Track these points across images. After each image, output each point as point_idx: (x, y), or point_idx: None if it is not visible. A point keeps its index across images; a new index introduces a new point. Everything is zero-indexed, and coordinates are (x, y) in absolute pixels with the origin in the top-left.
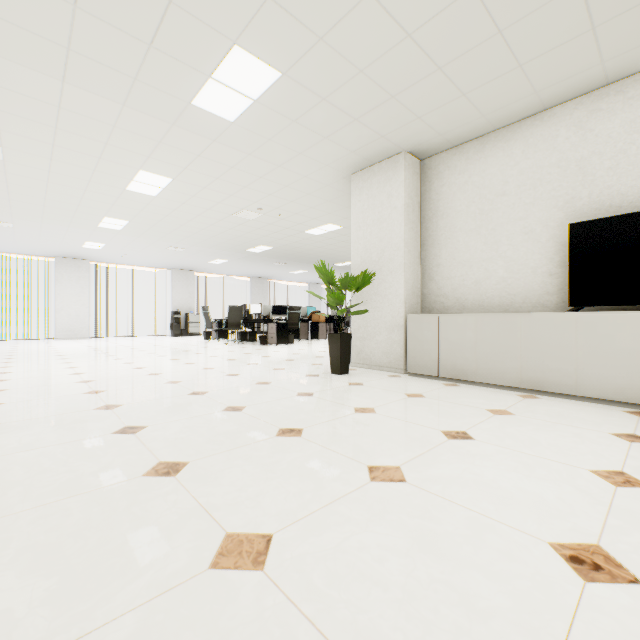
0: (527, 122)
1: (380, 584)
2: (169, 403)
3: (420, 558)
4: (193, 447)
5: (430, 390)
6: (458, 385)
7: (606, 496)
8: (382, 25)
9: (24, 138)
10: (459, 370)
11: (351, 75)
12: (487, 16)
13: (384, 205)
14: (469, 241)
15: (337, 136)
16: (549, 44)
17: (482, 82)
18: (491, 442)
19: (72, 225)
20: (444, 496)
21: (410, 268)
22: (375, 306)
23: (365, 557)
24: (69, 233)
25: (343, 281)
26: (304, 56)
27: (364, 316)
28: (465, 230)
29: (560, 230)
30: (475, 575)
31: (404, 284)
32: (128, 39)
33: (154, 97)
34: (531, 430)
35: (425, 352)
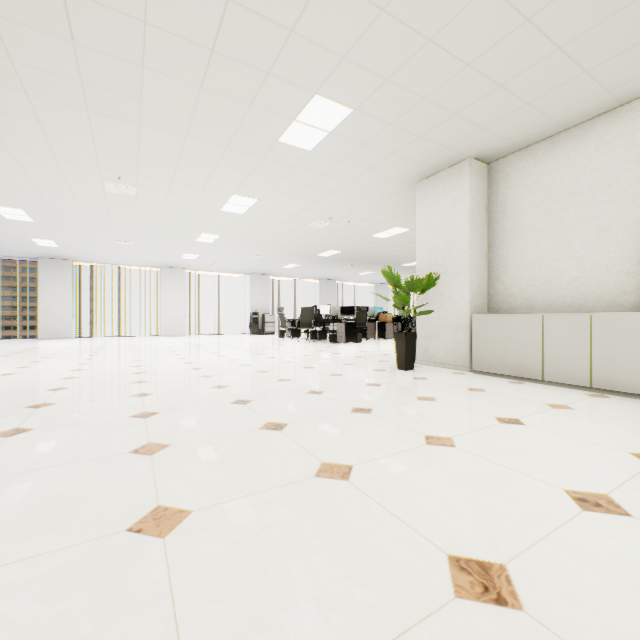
0: (601, 119)
1: (426, 495)
2: (264, 386)
3: (457, 486)
4: (289, 415)
5: (492, 386)
6: (523, 383)
7: (634, 469)
8: (442, 61)
9: (153, 179)
10: (525, 369)
11: (414, 102)
12: (544, 39)
13: (449, 210)
14: (538, 241)
15: (402, 152)
16: (615, 50)
17: (546, 91)
18: (540, 427)
19: (176, 241)
20: (485, 457)
21: (475, 270)
22: (440, 307)
23: (417, 482)
24: (173, 247)
25: (408, 284)
26: (372, 94)
27: (429, 316)
28: (534, 231)
29: (638, 227)
30: (496, 498)
31: (469, 285)
32: (235, 103)
33: (250, 140)
34: (585, 422)
35: (490, 351)
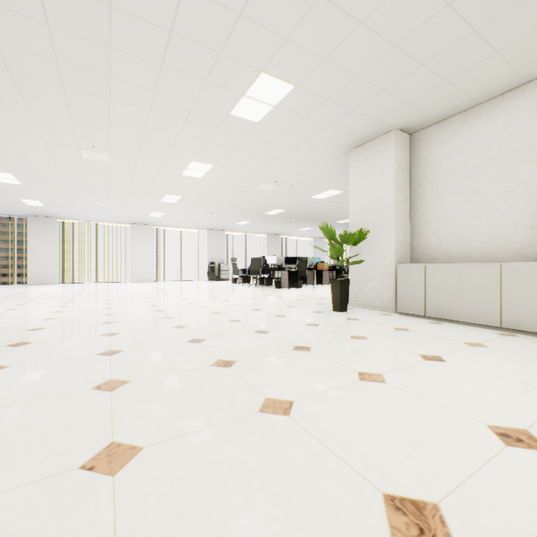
0: (509, 95)
1: (361, 430)
2: (217, 326)
3: (389, 422)
4: (238, 353)
5: (415, 326)
6: (442, 323)
7: None
8: (372, 43)
9: (122, 147)
10: (443, 311)
11: (348, 80)
12: (462, 22)
13: (377, 174)
14: (454, 201)
15: (337, 124)
16: (524, 32)
17: (462, 69)
18: (460, 364)
19: (144, 201)
20: (413, 393)
21: (400, 225)
22: (369, 257)
23: (352, 417)
24: (142, 207)
25: (342, 237)
26: (311, 72)
27: (360, 265)
28: (450, 192)
29: None
30: (425, 433)
31: (394, 239)
32: (192, 80)
33: (205, 113)
34: (499, 359)
35: (413, 295)
